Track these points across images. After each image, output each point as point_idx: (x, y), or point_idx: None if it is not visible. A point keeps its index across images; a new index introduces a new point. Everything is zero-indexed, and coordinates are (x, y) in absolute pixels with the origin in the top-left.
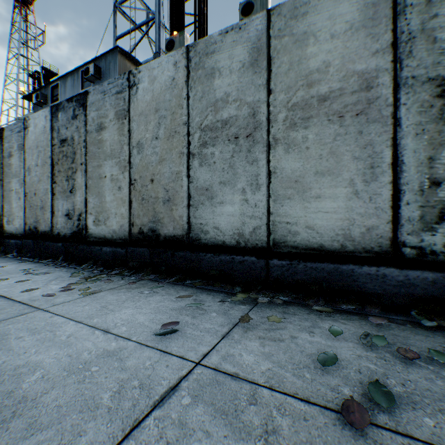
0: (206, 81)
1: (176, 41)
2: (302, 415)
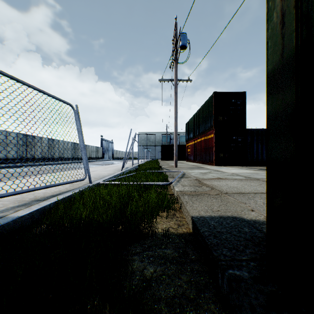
0: None
1: None
2: None
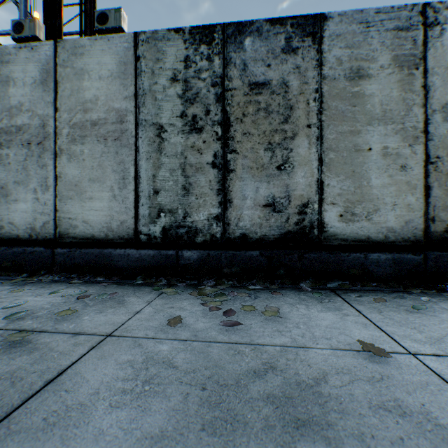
0: (3, 86)
1: (26, 25)
2: None
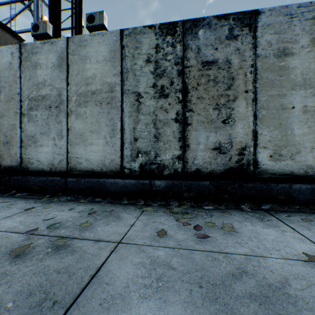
0: (33, 69)
1: (41, 26)
2: (8, 237)
